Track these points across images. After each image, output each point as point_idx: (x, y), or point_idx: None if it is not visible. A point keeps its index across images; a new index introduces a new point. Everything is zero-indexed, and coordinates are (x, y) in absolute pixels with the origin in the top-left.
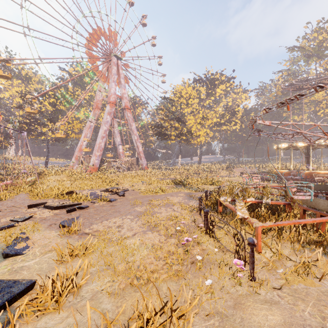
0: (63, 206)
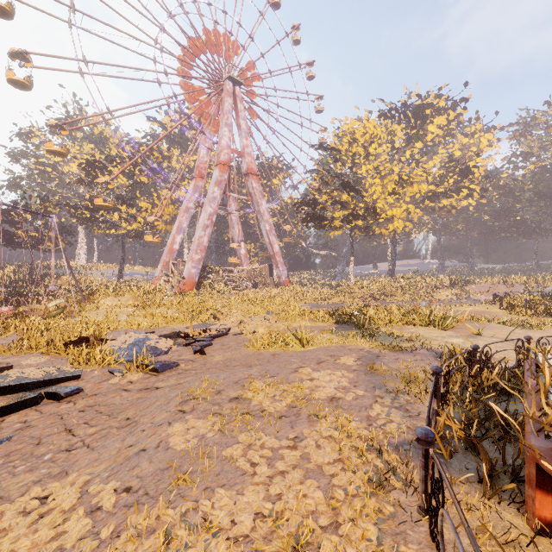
0: (20, 387)
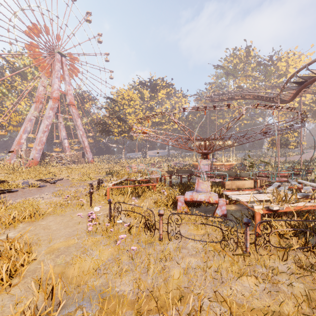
0: None
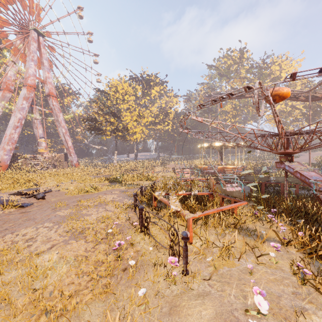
0: None
